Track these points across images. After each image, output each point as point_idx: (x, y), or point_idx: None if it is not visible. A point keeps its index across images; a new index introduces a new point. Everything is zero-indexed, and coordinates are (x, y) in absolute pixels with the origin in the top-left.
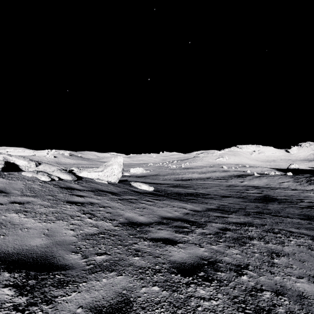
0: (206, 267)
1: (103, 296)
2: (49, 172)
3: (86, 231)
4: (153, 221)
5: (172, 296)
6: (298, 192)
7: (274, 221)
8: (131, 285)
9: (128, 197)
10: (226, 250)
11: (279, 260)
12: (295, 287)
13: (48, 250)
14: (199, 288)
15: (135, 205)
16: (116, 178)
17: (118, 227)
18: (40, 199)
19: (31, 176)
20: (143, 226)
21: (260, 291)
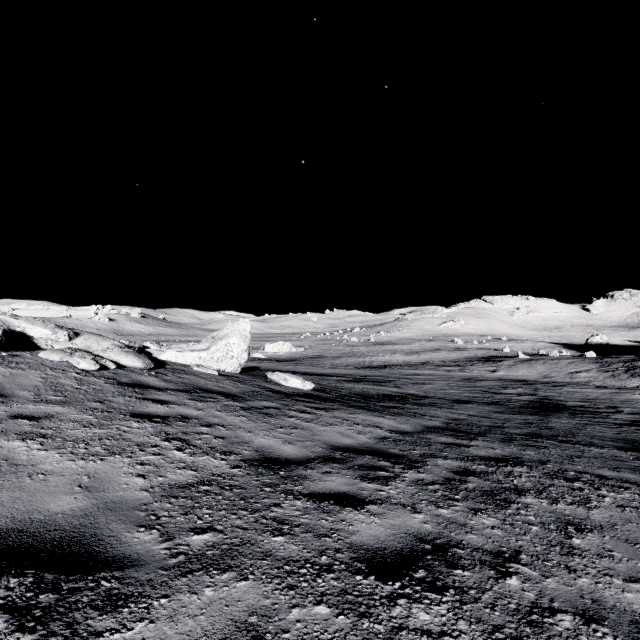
0: (429, 558)
1: (205, 631)
2: (96, 352)
3: (171, 478)
4: (313, 454)
5: (358, 628)
6: (609, 391)
7: (565, 454)
8: (268, 604)
9: (260, 404)
10: (471, 520)
11: (583, 540)
12: (624, 602)
13: (88, 522)
14: (418, 607)
15: (275, 420)
16: (236, 365)
17: (241, 469)
18: (76, 410)
19: (59, 360)
20: (294, 467)
21: (550, 614)
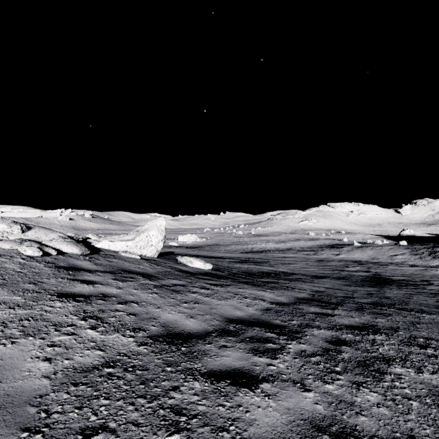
0: None
1: None
2: (44, 241)
3: (77, 360)
4: (211, 327)
5: None
6: (419, 269)
7: (407, 320)
8: None
9: (170, 282)
10: (356, 396)
11: None
12: None
13: None
14: None
15: (181, 296)
16: (154, 251)
17: (146, 346)
18: (8, 292)
19: (10, 248)
20: (194, 342)
21: None
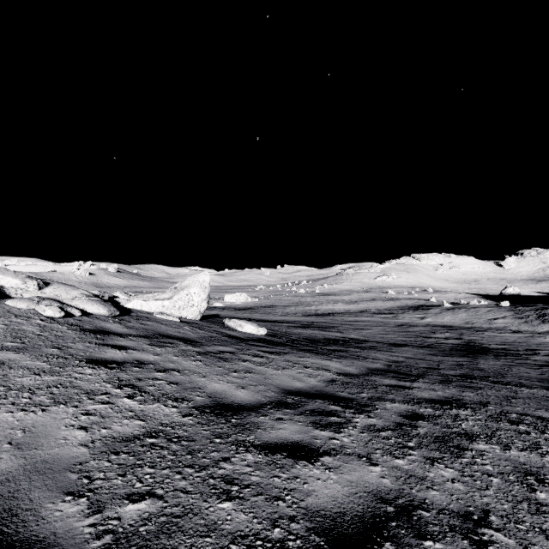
0: (394, 526)
1: None
2: (65, 300)
3: (116, 430)
4: (265, 399)
5: None
6: (524, 335)
7: (501, 395)
8: None
9: (217, 348)
10: (429, 472)
11: (547, 493)
12: None
13: (6, 490)
14: None
15: (229, 365)
16: (196, 312)
17: (191, 417)
18: (30, 356)
19: (26, 308)
20: (246, 414)
21: None
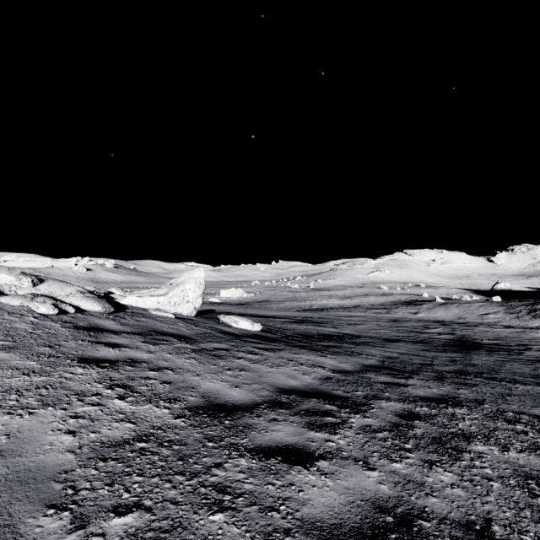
0: (394, 538)
1: None
2: (59, 297)
3: (105, 434)
4: (260, 398)
5: None
6: (516, 330)
7: (496, 392)
8: None
9: (211, 345)
10: (428, 476)
11: None
12: None
13: None
14: None
15: (224, 362)
16: (192, 308)
17: (184, 419)
18: (21, 356)
19: (19, 305)
20: (240, 415)
21: None
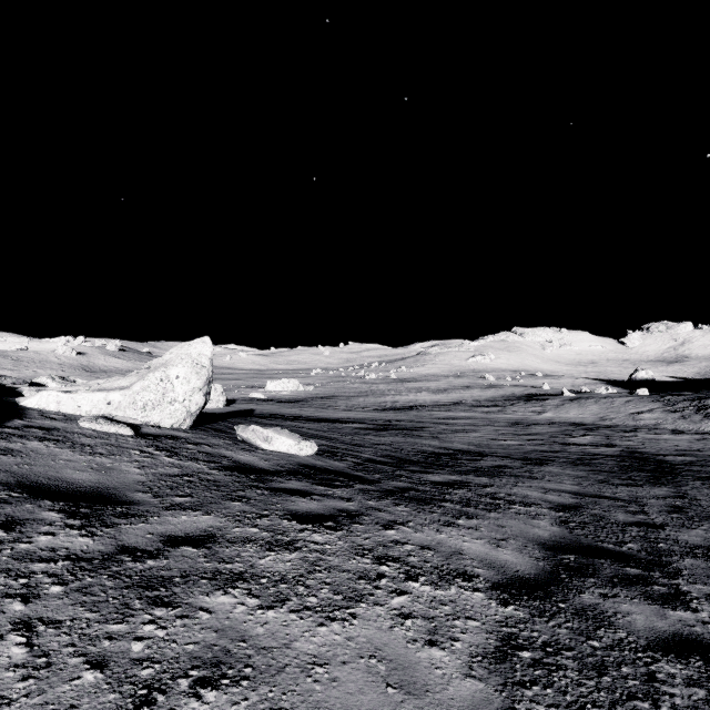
0: None
1: None
2: None
3: None
4: None
5: None
6: (693, 438)
7: None
8: None
9: (164, 527)
10: None
11: None
12: None
13: None
14: None
15: (154, 629)
16: (181, 414)
17: None
18: None
19: None
20: None
21: None
